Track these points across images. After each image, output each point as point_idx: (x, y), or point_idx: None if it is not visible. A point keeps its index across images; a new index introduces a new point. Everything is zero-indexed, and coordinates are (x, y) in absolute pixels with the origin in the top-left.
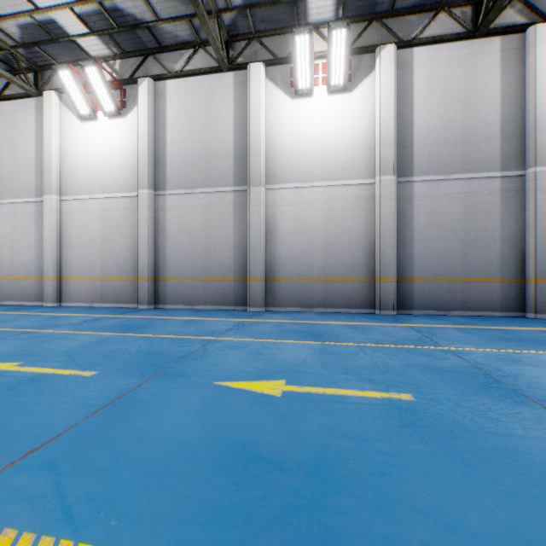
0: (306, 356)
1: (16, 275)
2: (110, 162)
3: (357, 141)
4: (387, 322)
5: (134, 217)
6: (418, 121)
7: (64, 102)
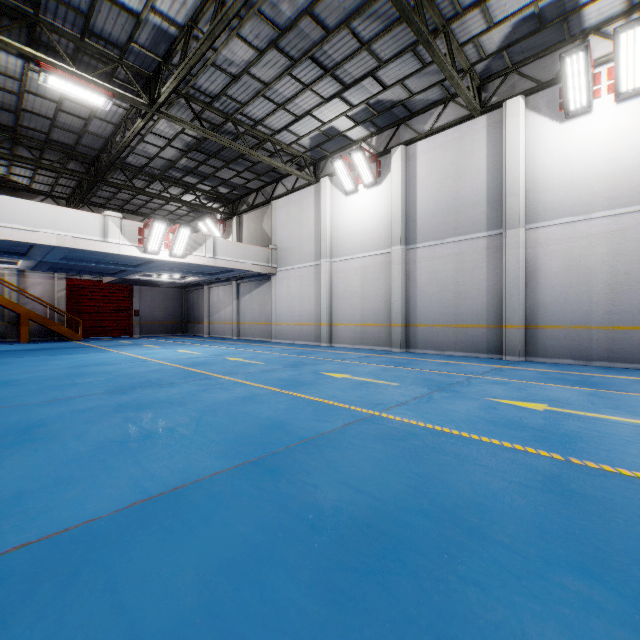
0: (572, 395)
1: (302, 321)
2: (368, 226)
3: None
4: None
5: (388, 271)
6: None
7: (333, 184)
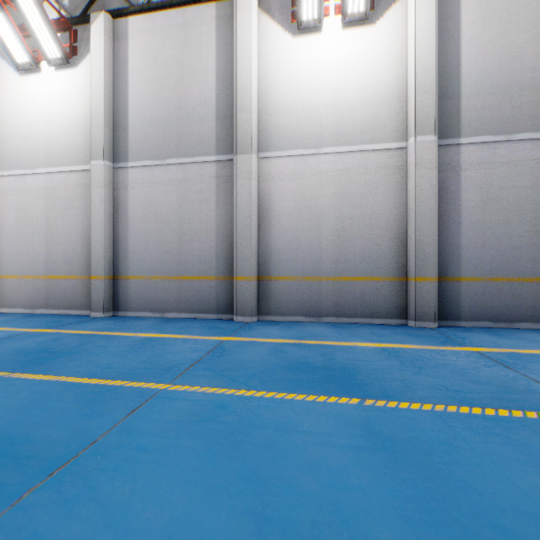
0: (344, 459)
1: None
2: (57, 126)
3: (383, 90)
4: (437, 342)
5: (87, 198)
6: (467, 61)
7: None
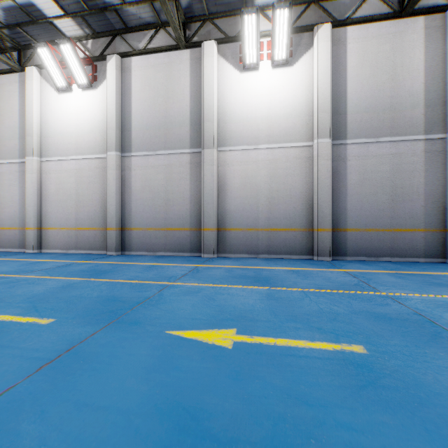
0: (255, 302)
1: (3, 225)
2: (83, 128)
3: (298, 108)
4: (325, 267)
5: (104, 176)
6: (351, 91)
7: (44, 77)
